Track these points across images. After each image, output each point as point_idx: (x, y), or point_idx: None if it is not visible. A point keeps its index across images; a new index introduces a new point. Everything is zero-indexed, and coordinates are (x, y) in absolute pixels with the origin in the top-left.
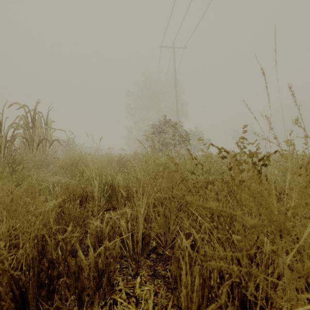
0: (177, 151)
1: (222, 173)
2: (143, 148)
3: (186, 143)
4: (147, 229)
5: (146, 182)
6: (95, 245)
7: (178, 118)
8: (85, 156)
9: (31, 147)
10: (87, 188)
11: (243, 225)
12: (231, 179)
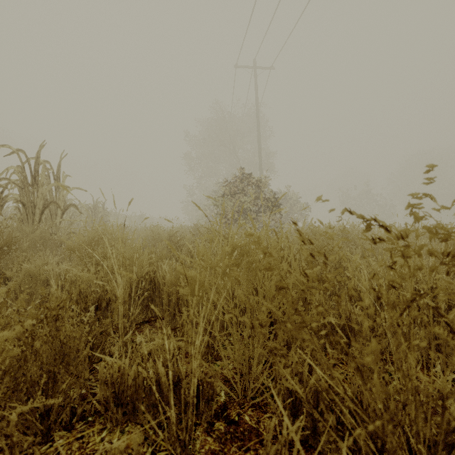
0: (265, 224)
1: (372, 275)
2: (210, 217)
3: (279, 209)
4: (207, 376)
5: (206, 284)
6: (108, 406)
7: (262, 173)
8: (113, 231)
9: (31, 215)
10: (109, 286)
11: (417, 392)
12: (388, 286)
